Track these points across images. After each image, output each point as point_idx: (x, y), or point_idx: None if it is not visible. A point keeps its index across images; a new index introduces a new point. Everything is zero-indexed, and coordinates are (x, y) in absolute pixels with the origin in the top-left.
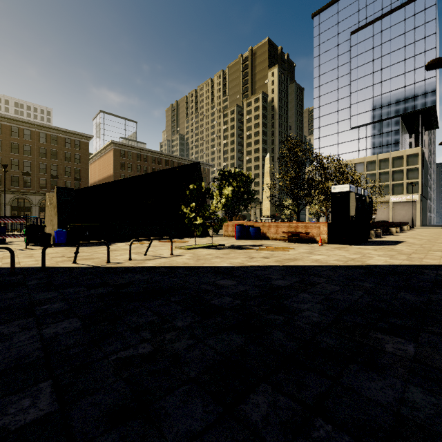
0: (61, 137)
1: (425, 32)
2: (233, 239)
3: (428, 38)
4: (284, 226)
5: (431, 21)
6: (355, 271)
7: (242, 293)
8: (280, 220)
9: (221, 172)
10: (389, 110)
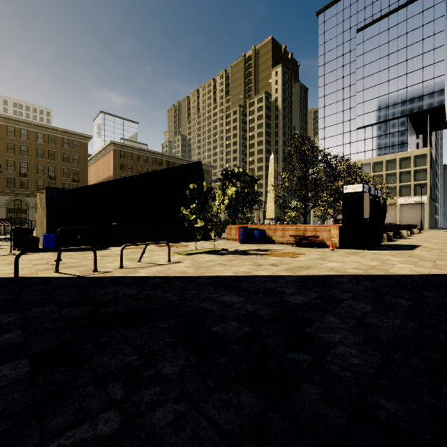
0: (59, 137)
1: (434, 29)
2: (236, 243)
3: (437, 35)
4: (291, 229)
5: (439, 17)
6: (381, 283)
7: (251, 315)
8: (284, 223)
9: (224, 172)
10: (396, 110)
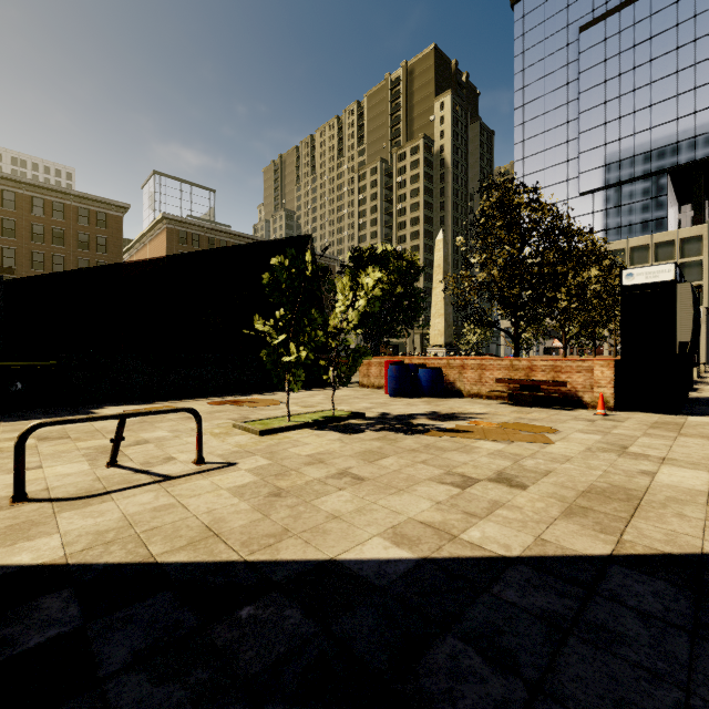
0: (72, 207)
1: None
2: (381, 394)
3: None
4: (498, 366)
5: None
6: None
7: None
8: (463, 353)
9: (355, 253)
10: (648, 161)
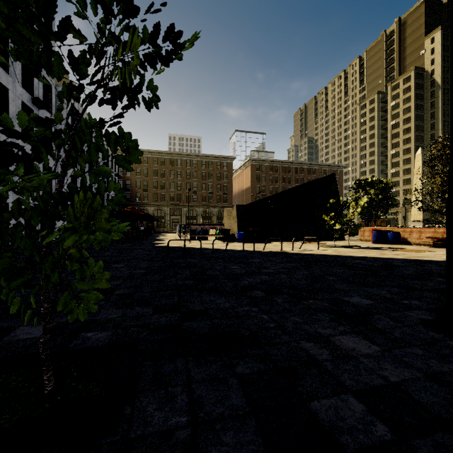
0: (215, 162)
1: None
2: (369, 243)
3: None
4: (428, 231)
5: None
6: None
7: (370, 265)
8: (436, 226)
9: (357, 181)
10: None
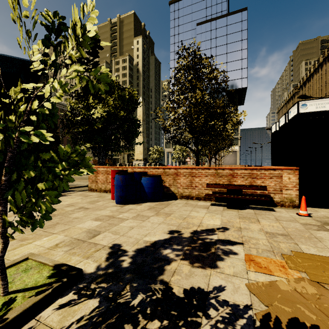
0: None
1: (242, 36)
2: (107, 200)
3: (243, 41)
4: (206, 173)
5: (245, 30)
6: None
7: None
8: (153, 164)
9: None
10: (221, 86)
